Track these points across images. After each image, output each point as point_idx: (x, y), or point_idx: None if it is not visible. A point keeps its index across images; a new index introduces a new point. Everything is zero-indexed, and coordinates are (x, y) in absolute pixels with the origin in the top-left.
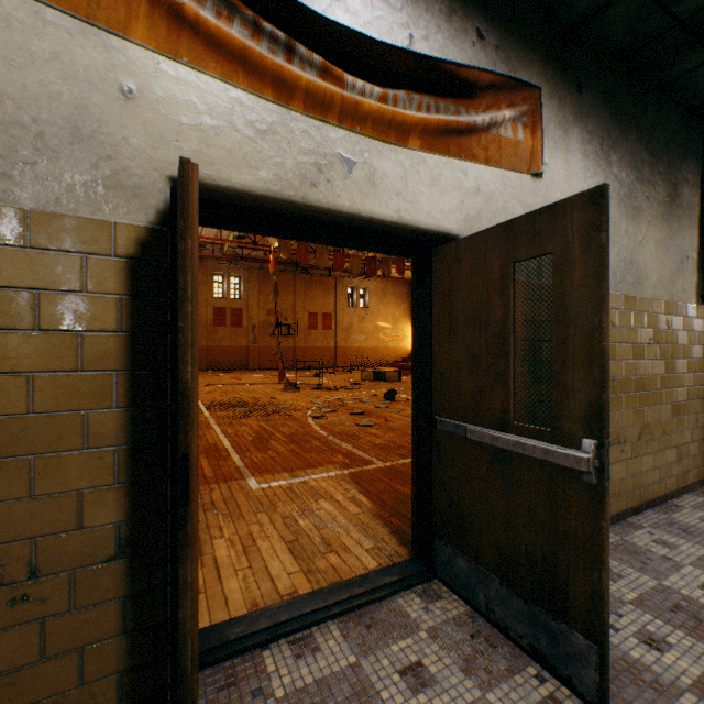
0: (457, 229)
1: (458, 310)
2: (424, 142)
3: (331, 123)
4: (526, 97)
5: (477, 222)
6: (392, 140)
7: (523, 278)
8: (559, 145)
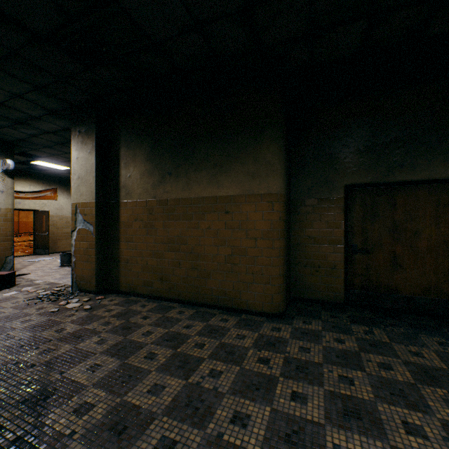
0: (39, 209)
1: (39, 219)
2: (33, 199)
3: (18, 199)
4: (54, 189)
5: (44, 208)
6: (27, 199)
7: (53, 214)
8: (62, 195)
